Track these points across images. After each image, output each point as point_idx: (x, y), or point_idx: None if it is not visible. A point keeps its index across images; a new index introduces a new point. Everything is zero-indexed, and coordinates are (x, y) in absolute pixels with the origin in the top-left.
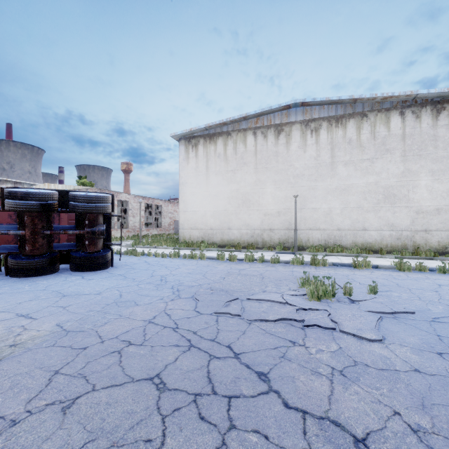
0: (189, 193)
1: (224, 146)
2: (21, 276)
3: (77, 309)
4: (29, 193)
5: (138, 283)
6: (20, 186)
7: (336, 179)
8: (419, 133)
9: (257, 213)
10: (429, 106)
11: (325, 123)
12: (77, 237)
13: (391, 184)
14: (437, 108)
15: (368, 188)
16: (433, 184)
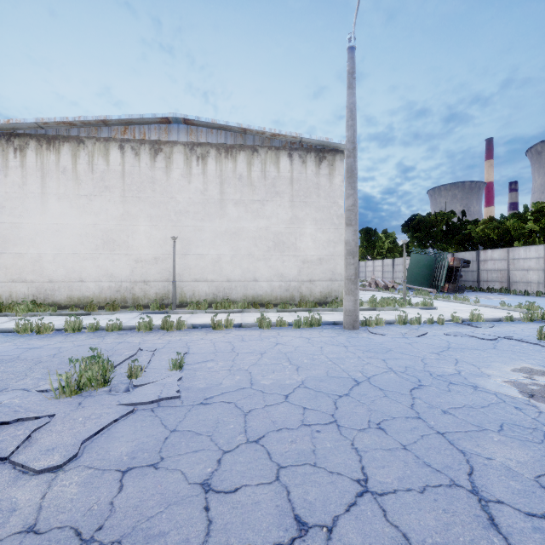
0: (8, 225)
1: (72, 158)
2: None
3: None
4: None
5: None
6: None
7: (226, 220)
8: (305, 179)
9: (126, 259)
10: (313, 153)
11: (214, 150)
12: None
13: (281, 230)
14: (320, 156)
15: (259, 233)
16: (317, 233)
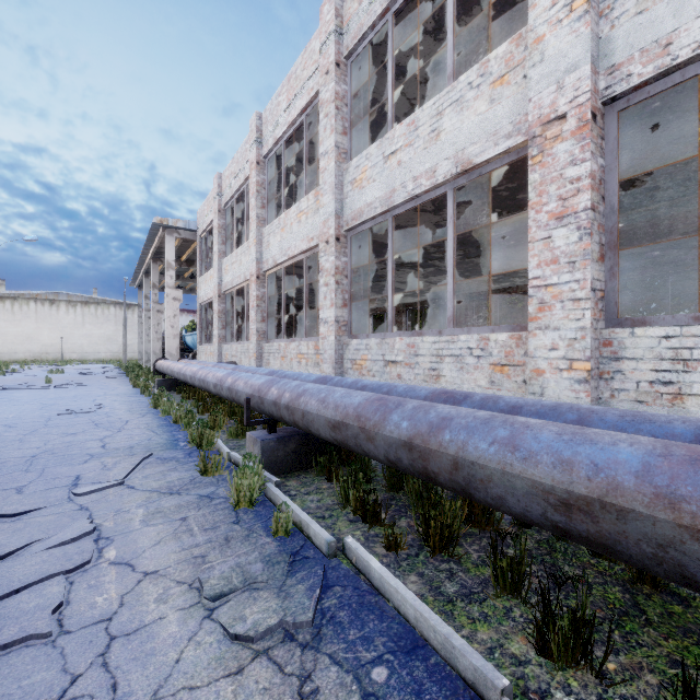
0: None
1: (12, 305)
2: None
3: None
4: None
5: None
6: None
7: (86, 330)
8: (122, 315)
9: (38, 345)
10: (125, 306)
11: (80, 304)
12: None
13: (111, 334)
14: (128, 307)
15: (101, 335)
16: (127, 335)
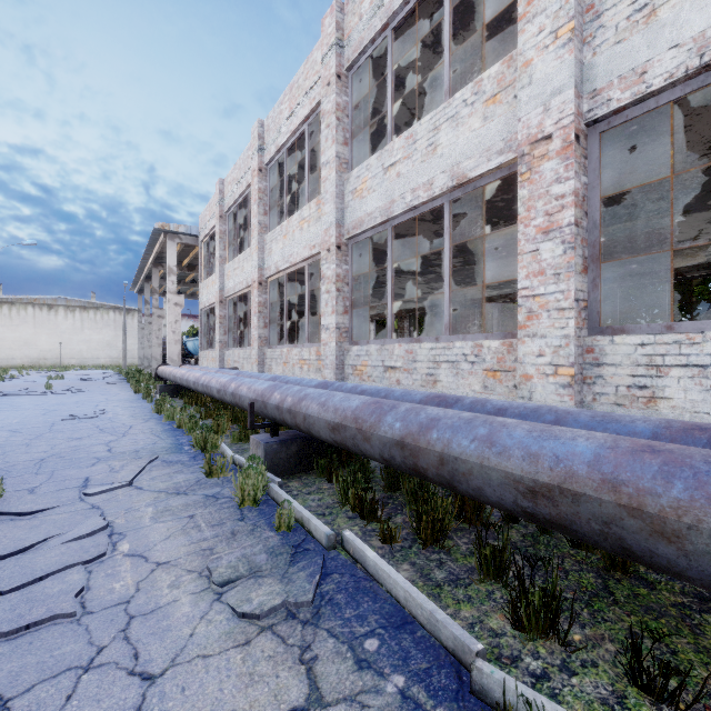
0: None
1: (9, 310)
2: None
3: None
4: None
5: None
6: None
7: (84, 335)
8: (121, 320)
9: (36, 350)
10: (125, 311)
11: (79, 309)
12: None
13: (110, 339)
14: (128, 312)
15: (100, 340)
16: (127, 341)
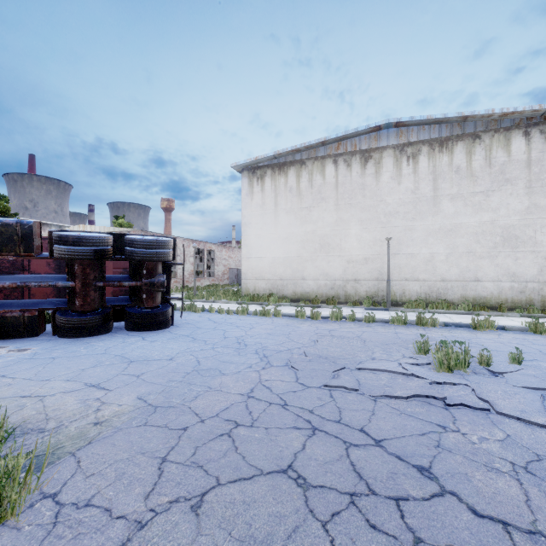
0: (253, 236)
1: (296, 178)
2: (71, 337)
3: (154, 378)
4: (81, 237)
5: (213, 347)
6: (47, 228)
7: (440, 217)
8: None
9: (339, 260)
10: None
11: (426, 147)
12: (133, 290)
13: (512, 223)
14: None
15: (482, 228)
16: None
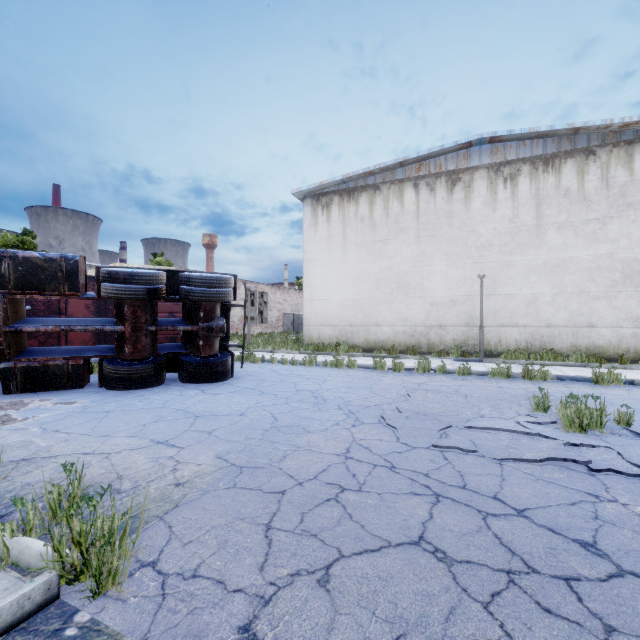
0: (317, 275)
1: (369, 206)
2: (121, 389)
3: (228, 435)
4: (133, 273)
5: (286, 401)
6: None
7: (544, 250)
8: None
9: (420, 302)
10: None
11: (527, 166)
12: (188, 335)
13: (636, 256)
14: None
15: (597, 263)
16: None
